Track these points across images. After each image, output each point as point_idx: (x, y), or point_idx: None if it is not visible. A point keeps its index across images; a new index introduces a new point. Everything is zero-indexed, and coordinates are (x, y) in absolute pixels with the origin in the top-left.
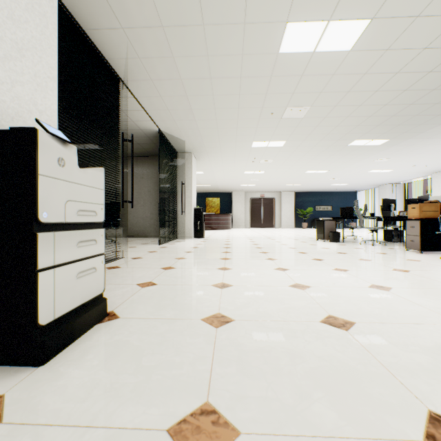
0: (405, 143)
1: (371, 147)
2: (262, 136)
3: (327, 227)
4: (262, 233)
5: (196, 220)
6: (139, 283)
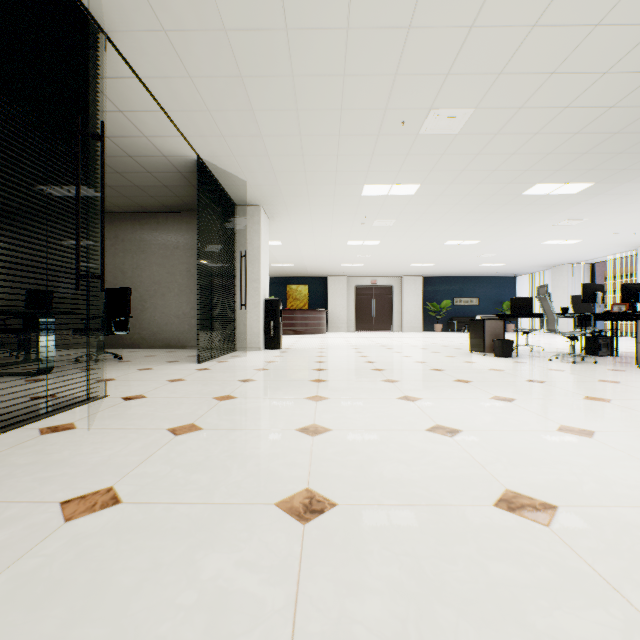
0: (617, 191)
1: (560, 199)
2: (381, 173)
3: (490, 332)
4: (376, 341)
5: (267, 320)
6: (72, 497)
